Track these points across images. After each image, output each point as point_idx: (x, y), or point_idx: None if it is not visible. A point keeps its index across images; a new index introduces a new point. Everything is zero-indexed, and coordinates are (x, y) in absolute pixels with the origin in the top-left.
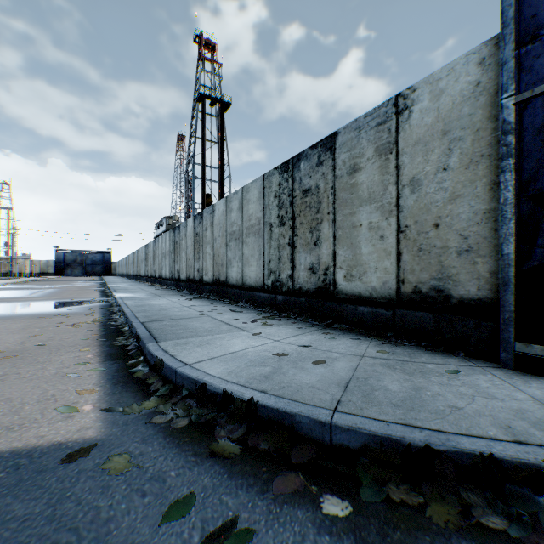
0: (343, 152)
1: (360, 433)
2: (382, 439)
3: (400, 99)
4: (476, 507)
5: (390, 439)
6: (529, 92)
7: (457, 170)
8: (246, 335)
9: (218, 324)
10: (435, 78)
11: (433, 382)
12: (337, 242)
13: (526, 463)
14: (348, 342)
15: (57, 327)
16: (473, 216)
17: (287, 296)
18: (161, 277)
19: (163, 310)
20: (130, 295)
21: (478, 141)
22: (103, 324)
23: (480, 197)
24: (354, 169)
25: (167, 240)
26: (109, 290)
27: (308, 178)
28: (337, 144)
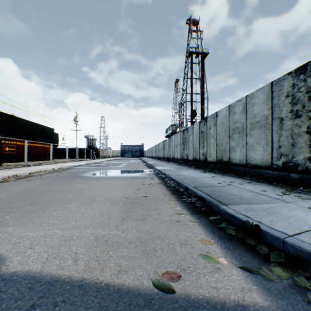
0: None
1: None
2: None
3: None
4: None
5: None
6: None
7: None
8: (298, 207)
9: (252, 193)
10: None
11: None
12: None
13: None
14: None
15: (143, 185)
16: None
17: (305, 174)
18: (173, 158)
19: (196, 179)
20: (164, 168)
21: None
22: (164, 185)
23: None
24: None
25: (178, 137)
26: (149, 164)
27: None
28: None
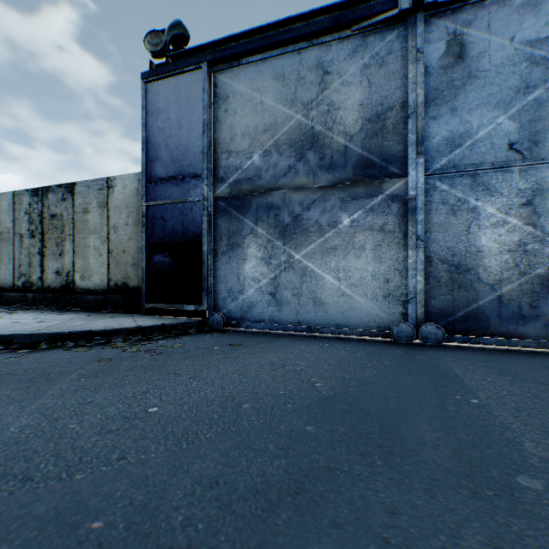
0: (80, 198)
1: (45, 334)
2: (54, 334)
3: (110, 180)
4: (80, 343)
5: (57, 334)
6: (149, 203)
7: (132, 226)
8: None
9: None
10: (124, 178)
11: (100, 321)
12: (76, 255)
13: (102, 331)
14: (74, 315)
15: None
16: (137, 249)
17: (38, 293)
18: None
19: None
20: None
21: (138, 215)
22: None
23: (139, 241)
24: (87, 211)
25: None
26: None
27: (56, 206)
28: (76, 191)
